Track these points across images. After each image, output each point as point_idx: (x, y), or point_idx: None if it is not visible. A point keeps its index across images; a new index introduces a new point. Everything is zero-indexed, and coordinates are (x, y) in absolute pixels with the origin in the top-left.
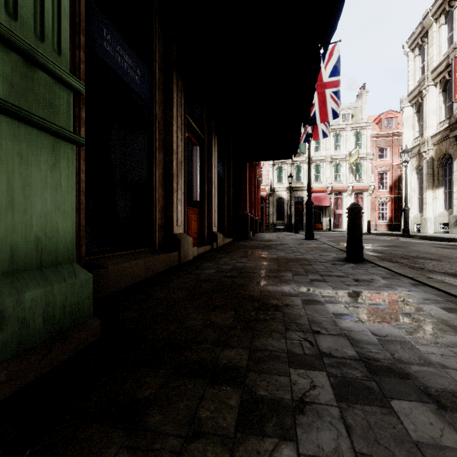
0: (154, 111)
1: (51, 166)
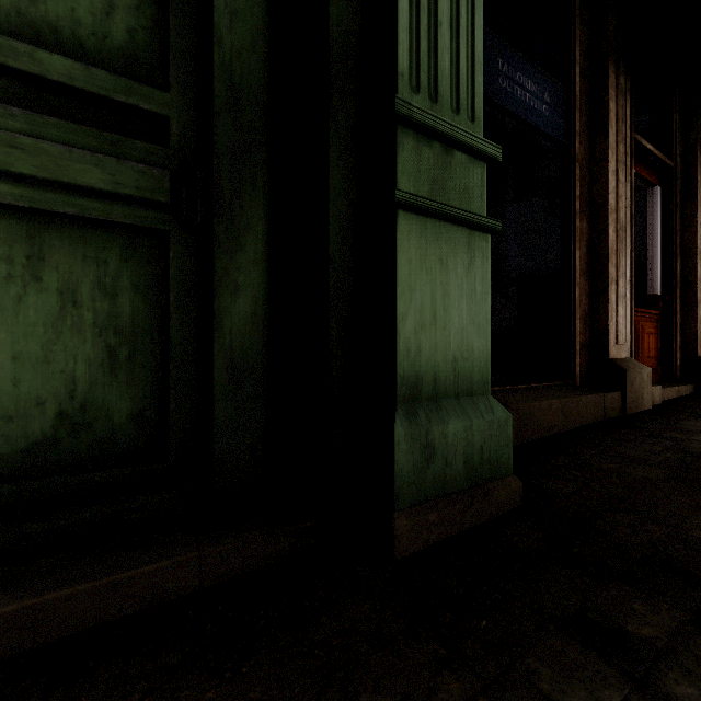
0: (572, 150)
1: (466, 267)
